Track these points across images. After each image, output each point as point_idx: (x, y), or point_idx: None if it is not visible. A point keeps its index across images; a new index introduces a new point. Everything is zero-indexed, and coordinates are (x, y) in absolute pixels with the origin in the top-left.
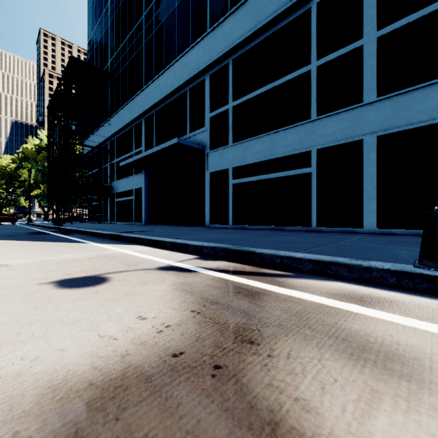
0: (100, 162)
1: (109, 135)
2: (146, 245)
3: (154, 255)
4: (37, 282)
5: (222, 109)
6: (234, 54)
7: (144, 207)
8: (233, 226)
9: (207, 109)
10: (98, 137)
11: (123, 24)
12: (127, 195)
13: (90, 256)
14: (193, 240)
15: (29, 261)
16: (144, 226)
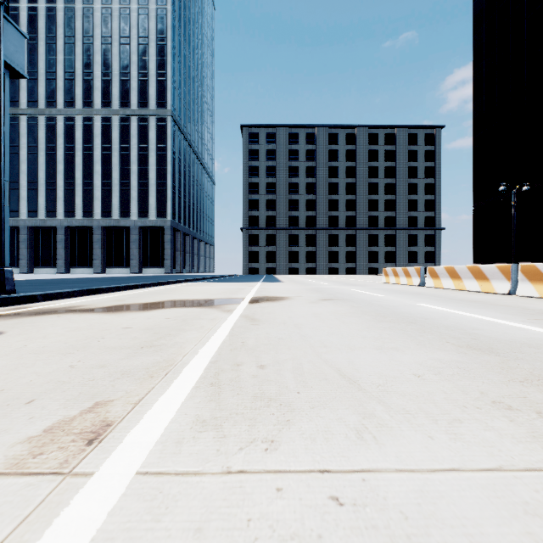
0: None
1: None
2: None
3: None
4: None
5: None
6: None
7: None
8: None
9: None
10: None
11: None
12: None
13: None
14: None
15: None
16: None
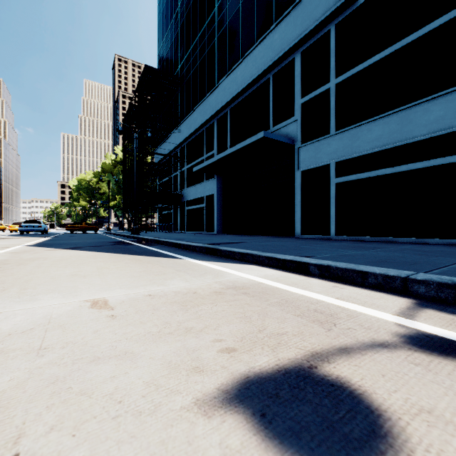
0: (170, 170)
1: (179, 141)
2: (265, 265)
3: (316, 290)
4: (191, 395)
5: (319, 90)
6: (338, 16)
7: (217, 215)
8: (335, 238)
9: (296, 95)
10: (168, 146)
11: (193, 24)
12: (198, 203)
13: (214, 288)
14: (346, 262)
15: (132, 293)
16: (220, 236)
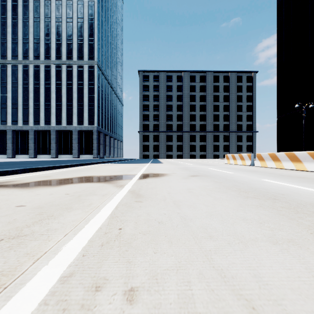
0: None
1: None
2: None
3: None
4: None
5: None
6: None
7: None
8: None
9: None
10: None
11: None
12: None
13: None
14: None
15: None
16: None
